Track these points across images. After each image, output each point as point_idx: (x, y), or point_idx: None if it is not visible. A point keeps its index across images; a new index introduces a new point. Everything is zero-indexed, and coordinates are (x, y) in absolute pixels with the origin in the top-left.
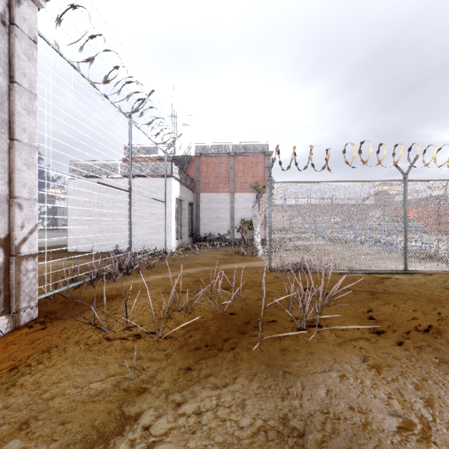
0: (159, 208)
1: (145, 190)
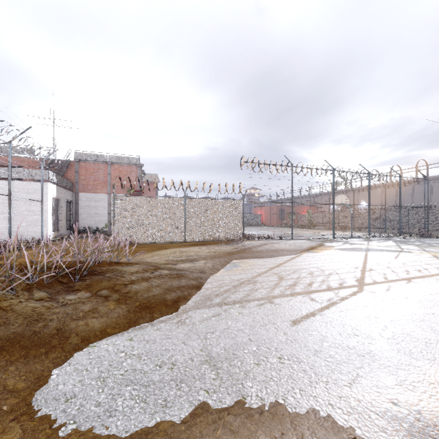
0: (36, 206)
1: (22, 191)
